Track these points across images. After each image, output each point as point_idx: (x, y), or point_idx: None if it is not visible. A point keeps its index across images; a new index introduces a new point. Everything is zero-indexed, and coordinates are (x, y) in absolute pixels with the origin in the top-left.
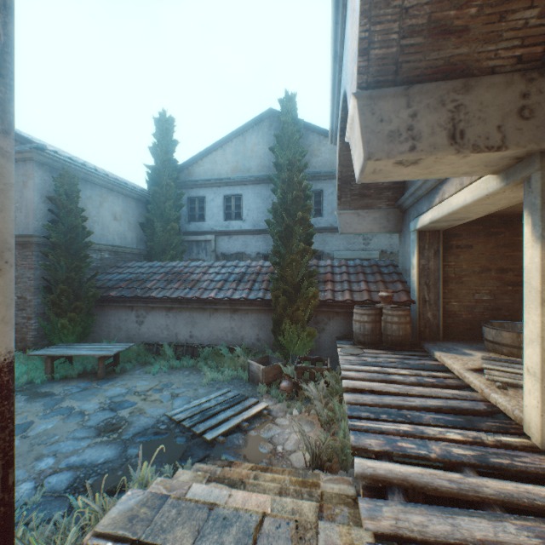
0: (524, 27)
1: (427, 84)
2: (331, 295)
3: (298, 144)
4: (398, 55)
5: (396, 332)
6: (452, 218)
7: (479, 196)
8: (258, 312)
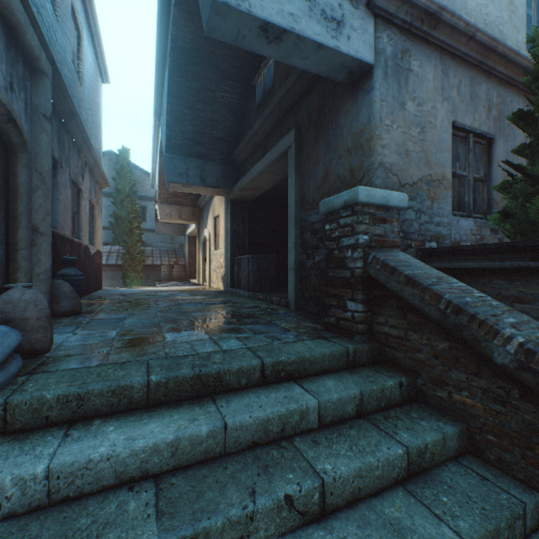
0: (192, 199)
1: (174, 205)
2: (152, 261)
3: (131, 179)
4: (167, 198)
5: (179, 274)
6: (194, 233)
7: (194, 228)
8: (112, 271)
